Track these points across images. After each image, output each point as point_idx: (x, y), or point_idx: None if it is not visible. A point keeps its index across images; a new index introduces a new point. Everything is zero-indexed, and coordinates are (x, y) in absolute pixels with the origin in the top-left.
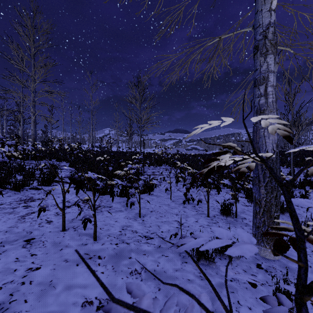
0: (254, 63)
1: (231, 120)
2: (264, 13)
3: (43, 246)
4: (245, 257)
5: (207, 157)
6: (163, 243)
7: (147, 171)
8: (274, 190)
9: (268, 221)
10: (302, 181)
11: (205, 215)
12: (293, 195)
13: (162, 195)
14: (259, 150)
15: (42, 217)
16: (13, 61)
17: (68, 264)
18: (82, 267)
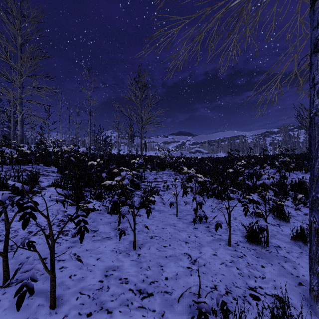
0: (312, 16)
1: None
2: None
3: None
4: None
5: (214, 161)
6: (168, 307)
7: (149, 177)
8: None
9: None
10: None
11: (225, 243)
12: None
13: (166, 210)
14: None
15: None
16: None
17: None
18: None
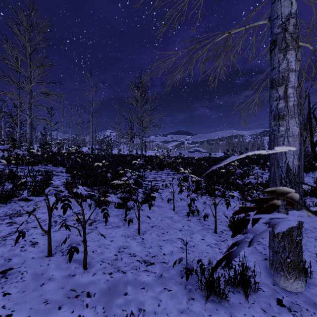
0: (270, 60)
1: (287, 149)
2: (284, 2)
3: (21, 280)
4: (262, 289)
5: (211, 161)
6: (165, 271)
7: (149, 176)
8: (296, 209)
9: (289, 246)
10: (314, 189)
11: (212, 231)
12: (306, 205)
13: (164, 206)
14: (277, 162)
15: (27, 237)
16: (7, 61)
17: (48, 308)
18: (66, 312)
